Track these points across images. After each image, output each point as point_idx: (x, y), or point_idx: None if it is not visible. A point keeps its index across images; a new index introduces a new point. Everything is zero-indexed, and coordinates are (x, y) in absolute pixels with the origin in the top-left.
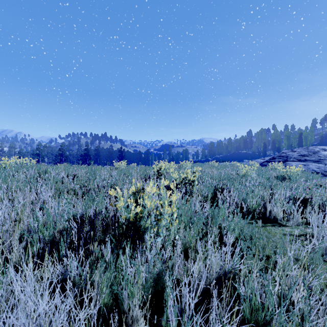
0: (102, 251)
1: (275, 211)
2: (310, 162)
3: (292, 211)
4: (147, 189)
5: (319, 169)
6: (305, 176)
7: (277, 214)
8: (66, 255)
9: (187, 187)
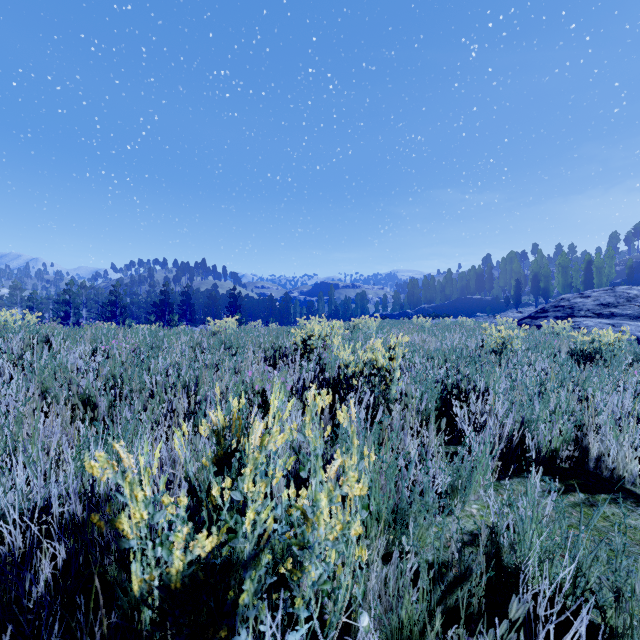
0: None
1: (616, 458)
2: (623, 319)
3: None
4: (254, 435)
5: None
6: (630, 351)
7: (621, 465)
8: None
9: (375, 386)
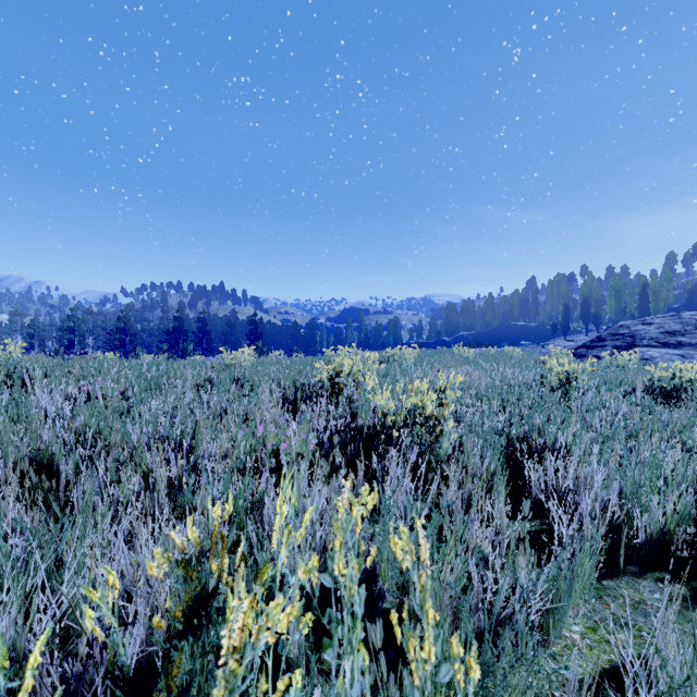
0: None
1: None
2: (693, 350)
3: None
4: (225, 631)
5: None
6: None
7: None
8: None
9: (421, 439)
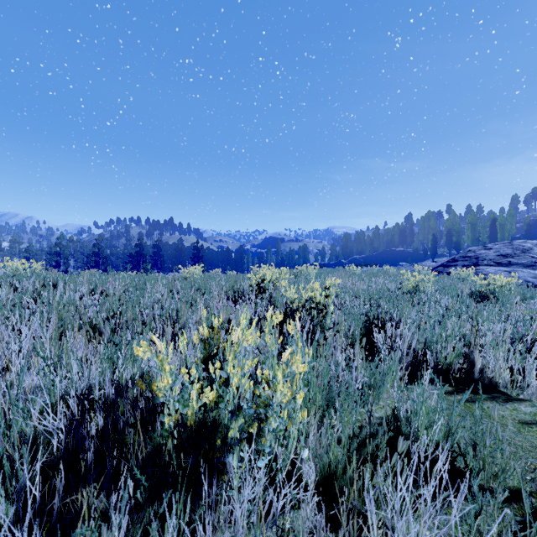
0: (112, 511)
1: (494, 368)
2: (518, 267)
3: (527, 369)
4: (234, 337)
5: (536, 279)
6: (520, 292)
7: (497, 374)
8: (33, 500)
9: (314, 317)
